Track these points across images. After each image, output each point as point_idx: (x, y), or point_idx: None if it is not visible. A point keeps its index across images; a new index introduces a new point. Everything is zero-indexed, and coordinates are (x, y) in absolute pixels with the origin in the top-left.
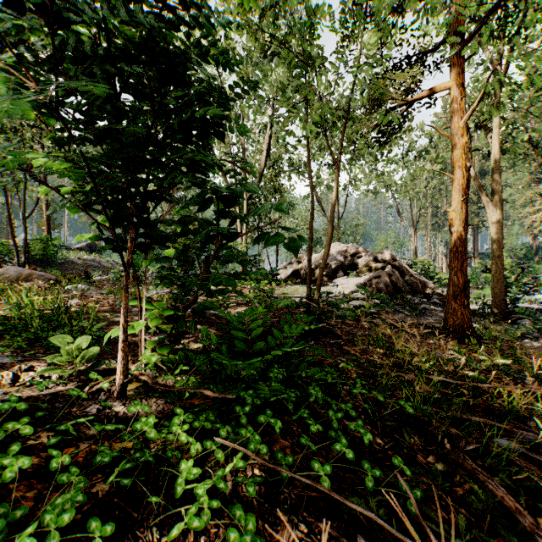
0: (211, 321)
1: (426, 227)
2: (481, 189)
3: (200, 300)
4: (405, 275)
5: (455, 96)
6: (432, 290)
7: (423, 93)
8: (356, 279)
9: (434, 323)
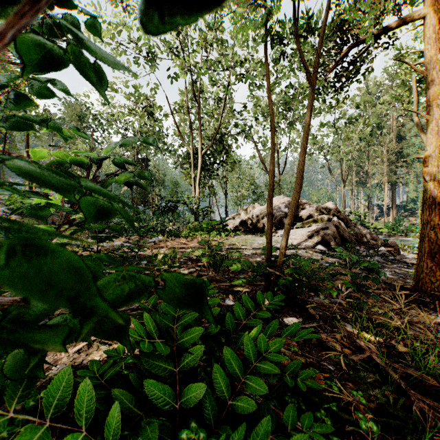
0: None
1: (351, 183)
2: None
3: (144, 255)
4: (349, 226)
5: (431, 25)
6: (375, 241)
7: (391, 24)
8: (303, 231)
9: (394, 280)
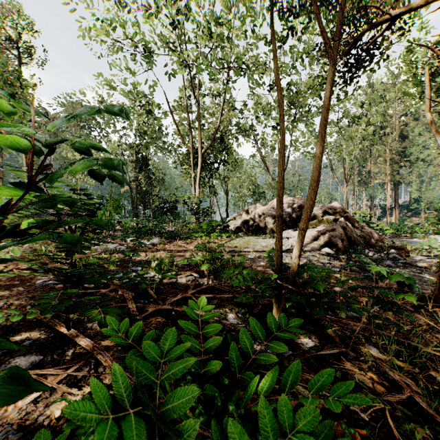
0: (137, 301)
1: (353, 183)
2: (439, 138)
3: (139, 259)
4: (357, 228)
5: None
6: (383, 243)
7: (411, 6)
8: (309, 232)
9: None
